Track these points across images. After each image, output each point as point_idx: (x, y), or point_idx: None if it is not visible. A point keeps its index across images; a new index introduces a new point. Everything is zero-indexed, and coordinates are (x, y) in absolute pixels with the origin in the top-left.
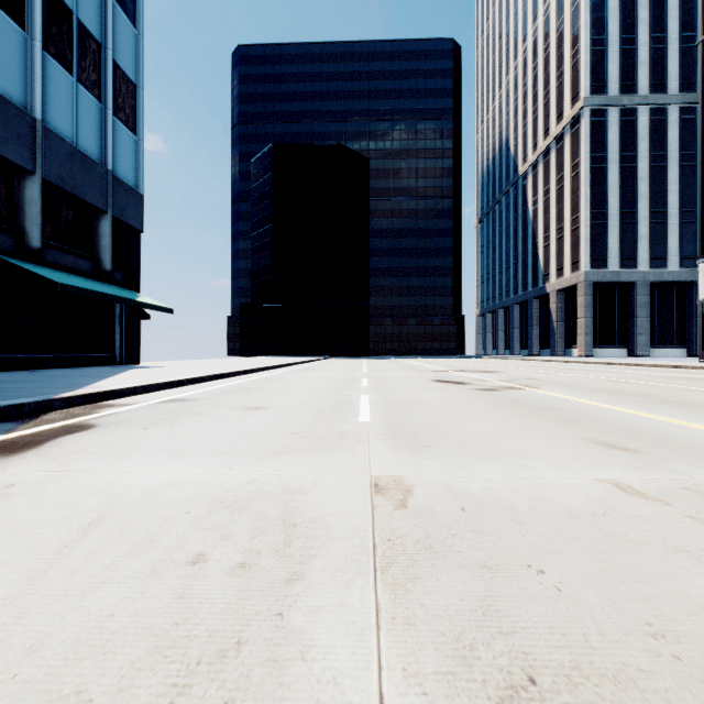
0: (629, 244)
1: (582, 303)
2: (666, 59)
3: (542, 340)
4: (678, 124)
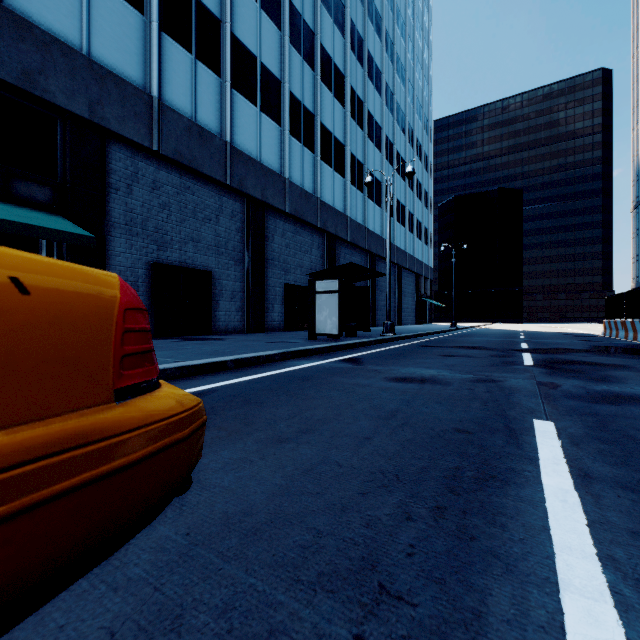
0: None
1: None
2: None
3: None
4: None
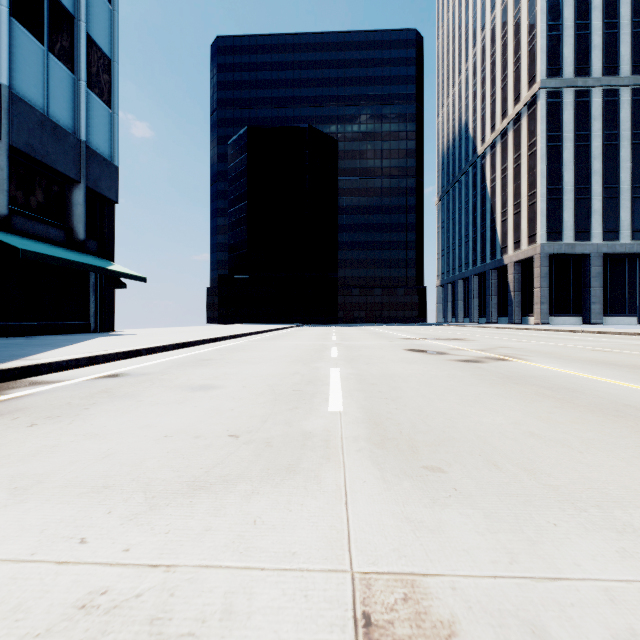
0: (583, 218)
1: (539, 273)
2: (618, 44)
3: (500, 309)
4: (629, 105)
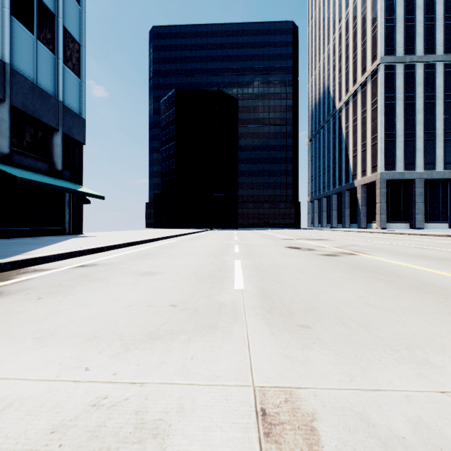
0: (410, 154)
1: (379, 193)
2: (434, 32)
3: (352, 218)
4: (443, 75)
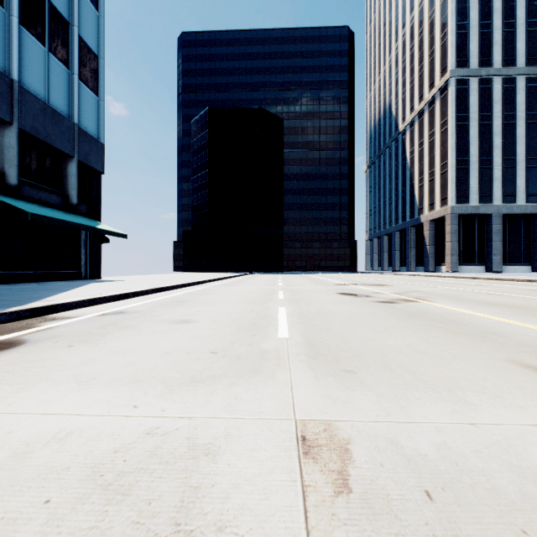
0: (486, 184)
1: (449, 230)
2: (515, 40)
3: (418, 259)
4: (524, 91)
